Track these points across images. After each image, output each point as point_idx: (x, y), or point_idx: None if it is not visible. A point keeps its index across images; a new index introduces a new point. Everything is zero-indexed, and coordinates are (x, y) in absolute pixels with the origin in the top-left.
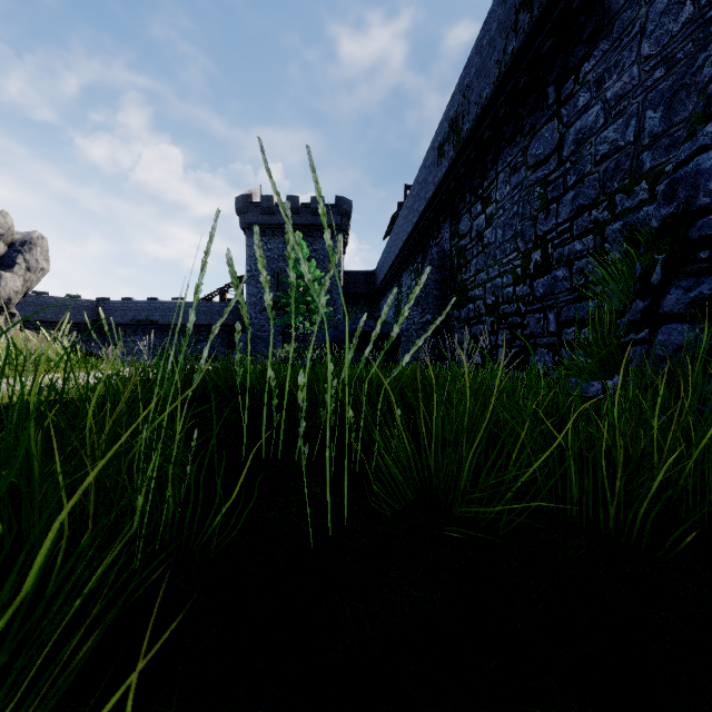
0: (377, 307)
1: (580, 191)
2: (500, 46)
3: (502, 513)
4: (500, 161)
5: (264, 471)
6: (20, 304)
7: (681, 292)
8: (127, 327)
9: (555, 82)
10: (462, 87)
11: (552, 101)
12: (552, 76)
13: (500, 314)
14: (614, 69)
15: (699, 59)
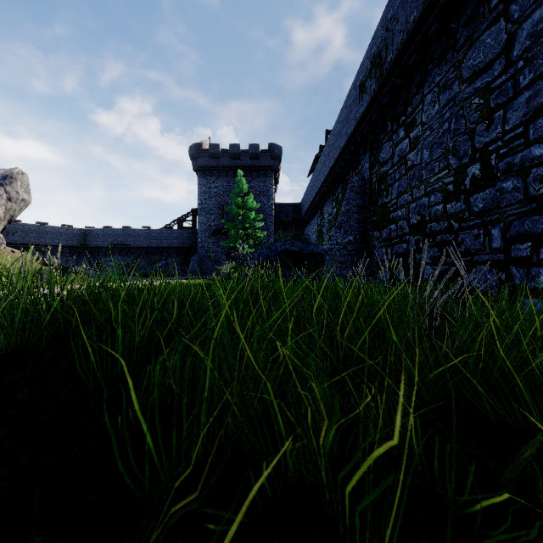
0: (302, 232)
1: (539, 89)
2: None
3: None
4: (426, 84)
5: None
6: (25, 231)
7: None
8: (107, 249)
9: None
10: (385, 21)
11: (496, 2)
12: None
13: (426, 232)
14: None
15: None
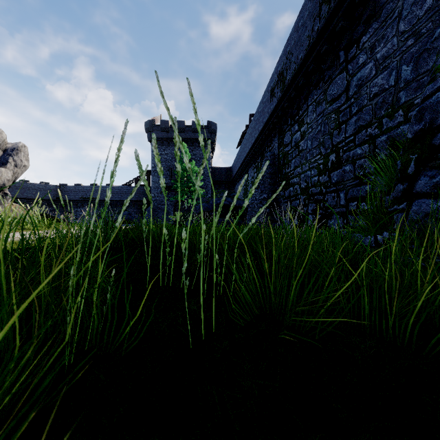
0: (233, 190)
1: (360, 117)
2: (309, 26)
3: (317, 323)
4: (309, 98)
5: (160, 294)
6: (11, 187)
7: (427, 178)
8: (78, 202)
9: (344, 49)
10: (286, 52)
11: (342, 61)
12: (342, 44)
13: (309, 193)
14: (382, 40)
15: (436, 33)
